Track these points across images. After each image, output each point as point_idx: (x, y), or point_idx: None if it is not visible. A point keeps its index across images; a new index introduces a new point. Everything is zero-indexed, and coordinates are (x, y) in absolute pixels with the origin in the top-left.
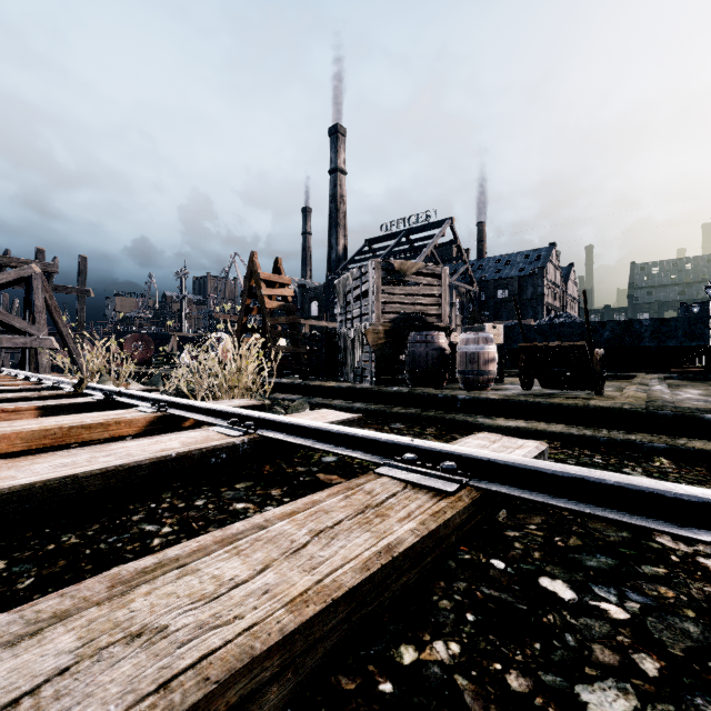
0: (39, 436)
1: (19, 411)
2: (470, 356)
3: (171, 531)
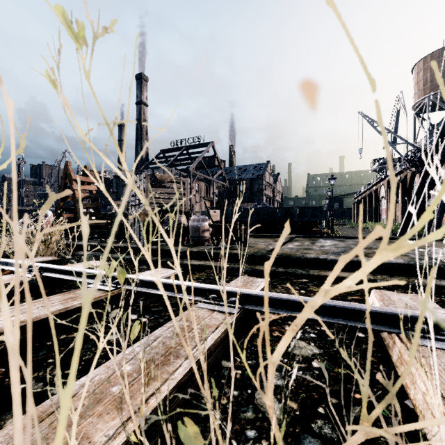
0: None
1: None
2: (195, 228)
3: None
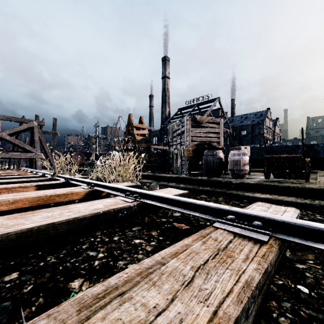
0: (36, 199)
1: (27, 187)
2: (235, 161)
3: (103, 256)
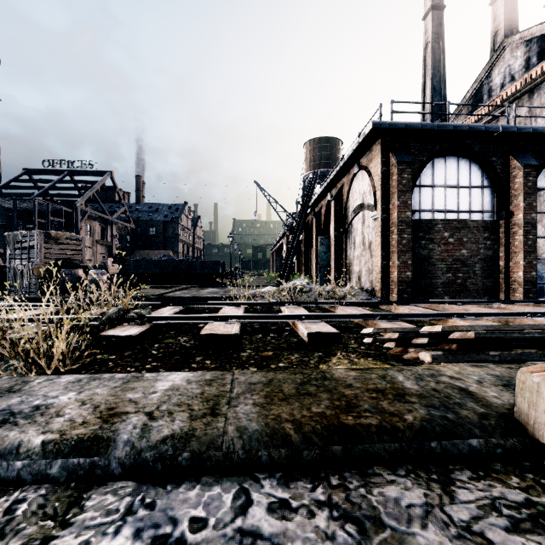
0: None
1: None
2: (94, 280)
3: None
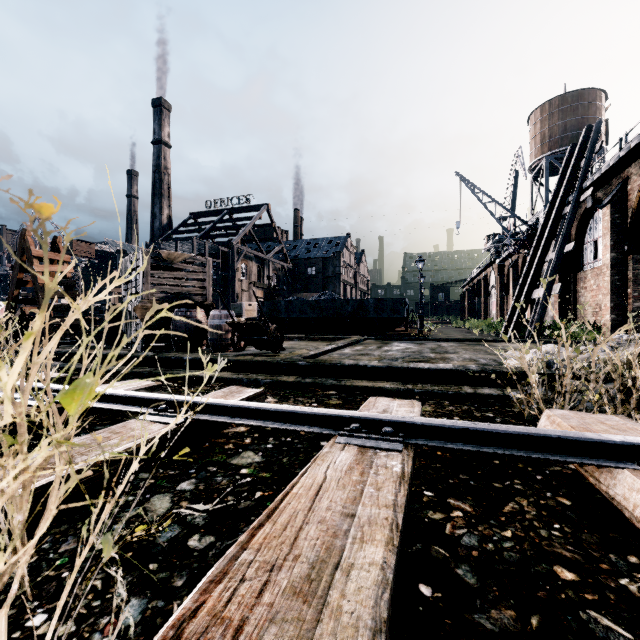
0: None
1: None
2: (215, 327)
3: None
